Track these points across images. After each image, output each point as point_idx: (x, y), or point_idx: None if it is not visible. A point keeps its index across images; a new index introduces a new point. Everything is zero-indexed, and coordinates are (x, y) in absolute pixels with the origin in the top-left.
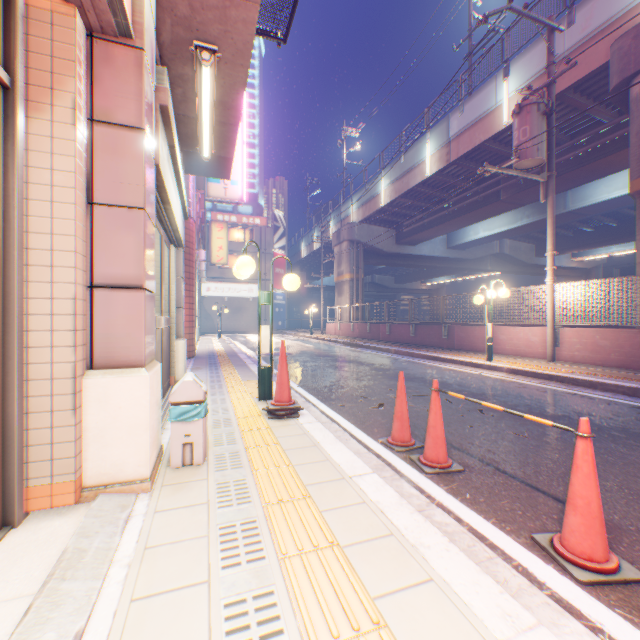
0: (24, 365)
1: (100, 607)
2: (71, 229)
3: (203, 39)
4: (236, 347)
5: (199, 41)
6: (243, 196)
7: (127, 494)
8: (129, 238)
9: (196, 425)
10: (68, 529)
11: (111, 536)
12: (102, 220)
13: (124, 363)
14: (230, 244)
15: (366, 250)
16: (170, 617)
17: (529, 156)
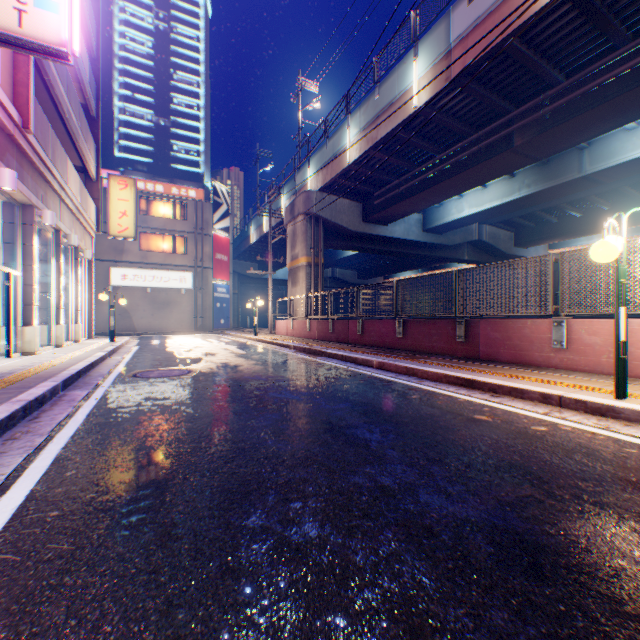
0: None
1: None
2: None
3: None
4: (91, 360)
5: None
6: (68, 38)
7: None
8: None
9: None
10: None
11: None
12: None
13: None
14: (155, 220)
15: (327, 229)
16: None
17: None
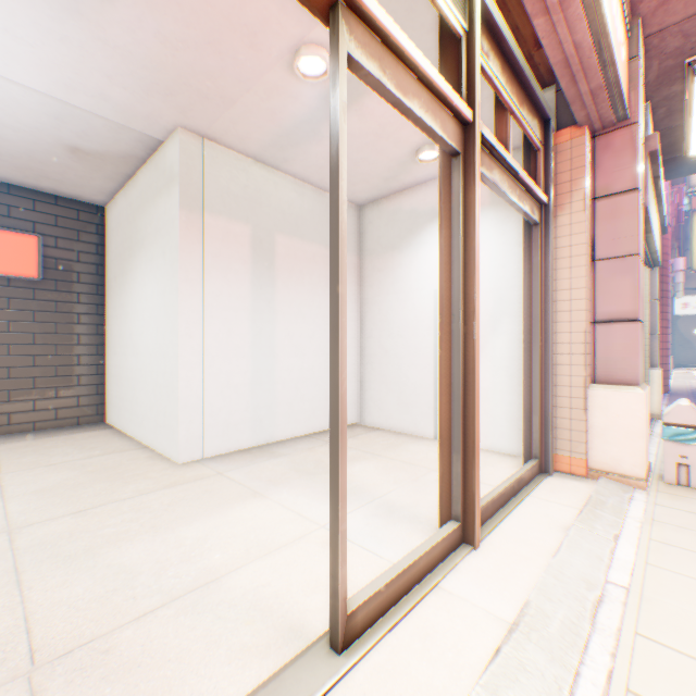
0: (551, 376)
1: (624, 531)
2: (581, 284)
3: (695, 52)
4: None
5: (690, 57)
6: None
7: (623, 484)
8: (623, 281)
9: (691, 449)
10: (583, 488)
11: (619, 502)
12: (600, 271)
13: (618, 381)
14: None
15: None
16: (685, 559)
17: None
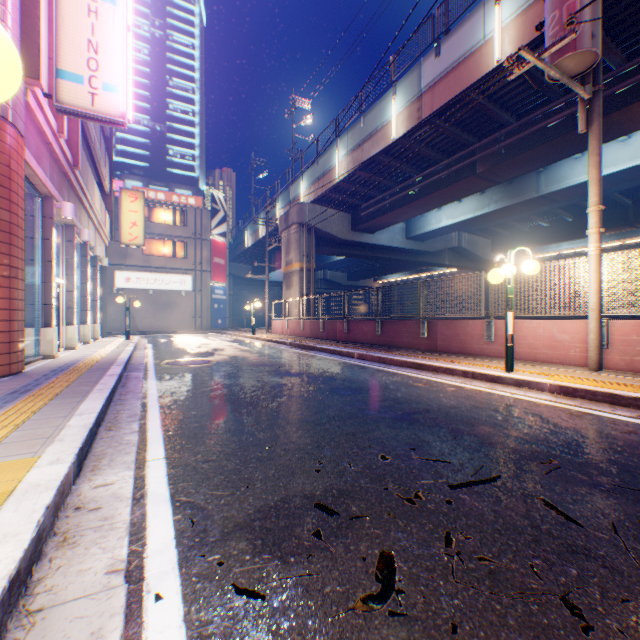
0: None
1: None
2: None
3: None
4: (129, 353)
5: None
6: (126, 112)
7: None
8: None
9: None
10: None
11: None
12: None
13: None
14: (157, 226)
15: (319, 236)
16: None
17: (580, 46)
